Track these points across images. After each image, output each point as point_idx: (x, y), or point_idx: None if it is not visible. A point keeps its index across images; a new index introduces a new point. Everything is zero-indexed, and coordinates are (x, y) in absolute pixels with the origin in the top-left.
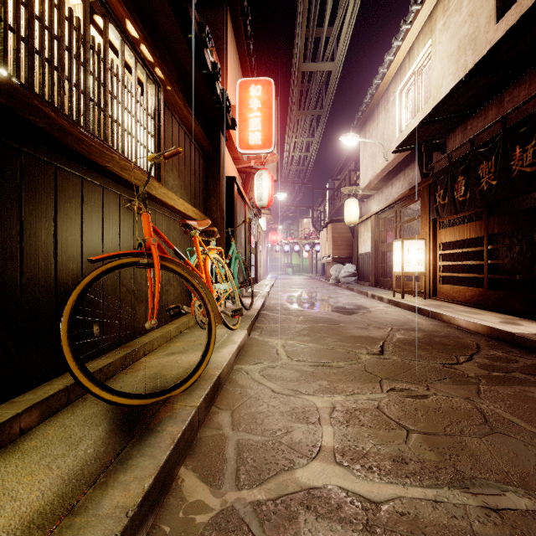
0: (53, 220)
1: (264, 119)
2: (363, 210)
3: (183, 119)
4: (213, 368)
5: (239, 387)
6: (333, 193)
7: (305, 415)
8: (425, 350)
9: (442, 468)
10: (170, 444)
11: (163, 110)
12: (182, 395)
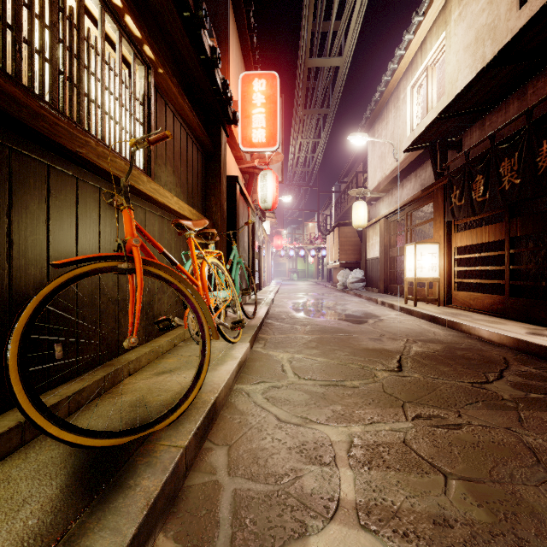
0: (6, 215)
1: (268, 115)
2: (372, 213)
3: (179, 109)
4: (207, 392)
5: (239, 413)
6: (340, 196)
7: (317, 453)
8: (448, 366)
9: (499, 535)
10: (143, 508)
11: (155, 96)
12: (166, 431)
